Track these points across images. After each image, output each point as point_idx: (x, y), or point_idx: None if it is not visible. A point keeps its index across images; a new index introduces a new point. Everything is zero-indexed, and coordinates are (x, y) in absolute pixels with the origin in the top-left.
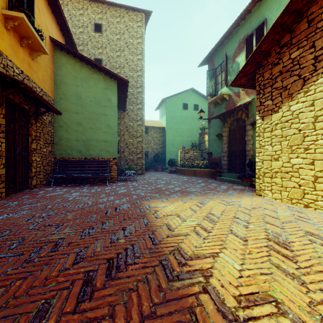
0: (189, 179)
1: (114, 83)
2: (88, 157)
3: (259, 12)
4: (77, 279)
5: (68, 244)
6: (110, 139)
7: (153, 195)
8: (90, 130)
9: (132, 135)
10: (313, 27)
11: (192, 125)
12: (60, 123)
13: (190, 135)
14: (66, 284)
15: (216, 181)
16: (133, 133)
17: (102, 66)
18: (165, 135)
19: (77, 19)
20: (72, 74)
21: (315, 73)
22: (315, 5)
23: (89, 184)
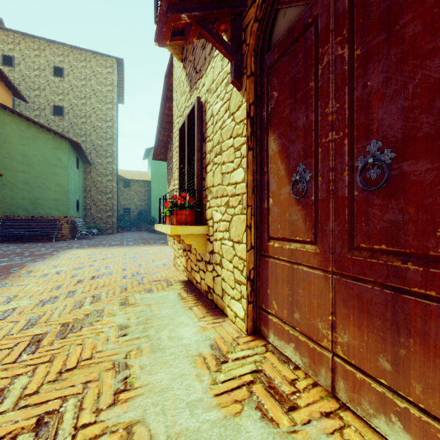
0: (150, 237)
1: (65, 142)
2: (36, 216)
3: None
4: None
5: None
6: (61, 197)
7: (83, 247)
8: (38, 189)
9: (101, 190)
10: None
11: None
12: (4, 182)
13: None
14: None
15: None
16: (102, 189)
17: (50, 128)
18: (151, 189)
19: (32, 61)
20: (18, 133)
21: None
22: None
23: (36, 242)
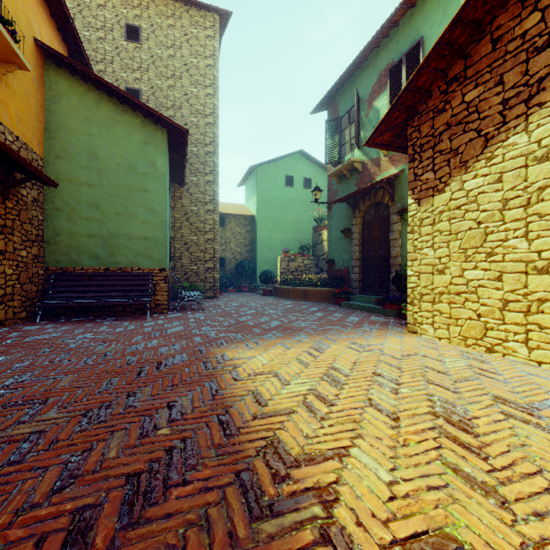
0: (296, 306)
1: (161, 132)
2: (112, 268)
3: (411, 25)
4: (53, 532)
5: (49, 443)
6: (155, 234)
7: (231, 336)
8: (115, 217)
9: (196, 228)
10: (501, 50)
11: (301, 214)
12: (57, 204)
13: (297, 229)
14: (26, 547)
15: (341, 308)
16: (199, 226)
17: (139, 101)
18: (256, 229)
19: (93, 15)
20: (81, 112)
21: (503, 128)
22: (503, 13)
23: (114, 318)
